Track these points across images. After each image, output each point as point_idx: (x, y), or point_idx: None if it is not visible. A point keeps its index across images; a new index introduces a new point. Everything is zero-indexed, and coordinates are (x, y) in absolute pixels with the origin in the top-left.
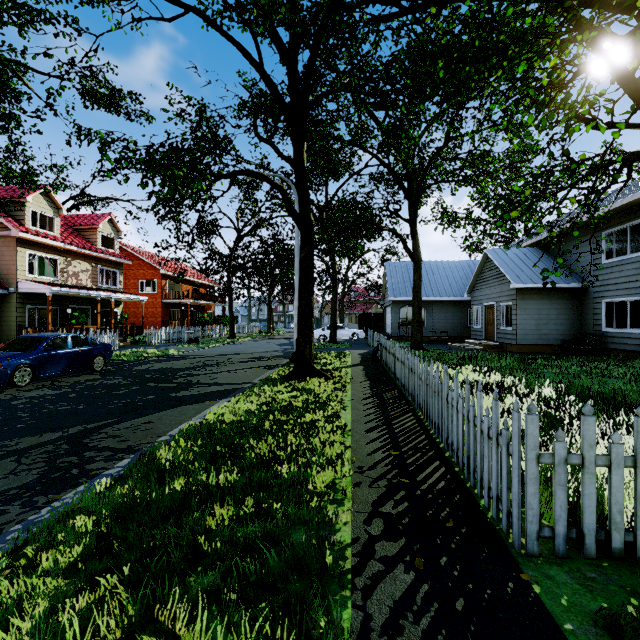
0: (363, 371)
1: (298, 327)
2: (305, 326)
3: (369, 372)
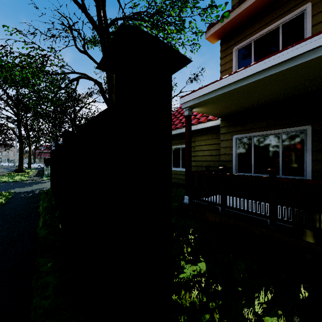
0: (37, 171)
1: (19, 162)
2: (21, 162)
3: (39, 171)
